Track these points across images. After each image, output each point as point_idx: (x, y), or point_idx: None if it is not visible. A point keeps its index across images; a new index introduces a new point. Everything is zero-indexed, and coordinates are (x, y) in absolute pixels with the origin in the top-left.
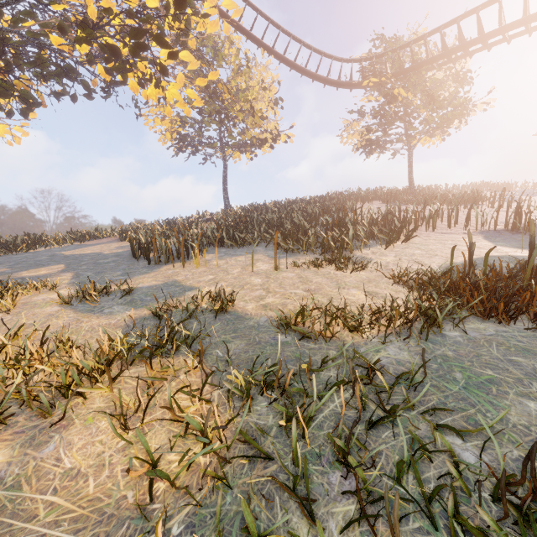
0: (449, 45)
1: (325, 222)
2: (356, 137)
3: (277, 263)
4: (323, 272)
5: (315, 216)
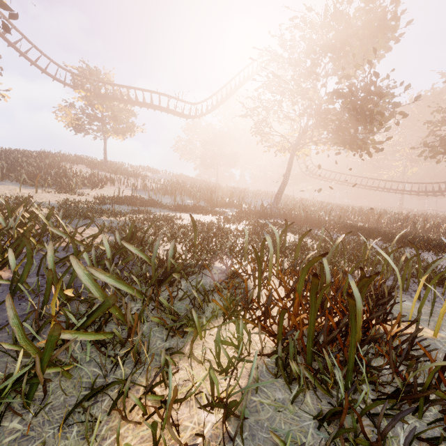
0: (125, 92)
1: (53, 174)
2: (69, 119)
3: (32, 191)
4: (64, 195)
5: (41, 168)
